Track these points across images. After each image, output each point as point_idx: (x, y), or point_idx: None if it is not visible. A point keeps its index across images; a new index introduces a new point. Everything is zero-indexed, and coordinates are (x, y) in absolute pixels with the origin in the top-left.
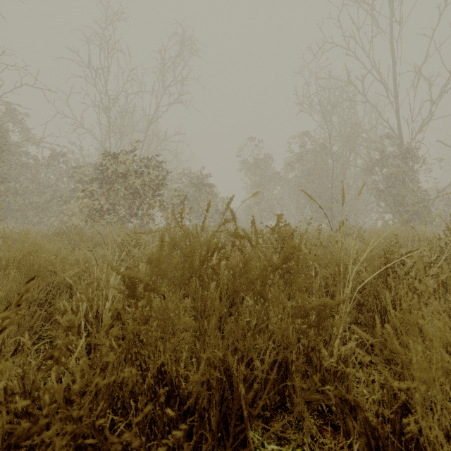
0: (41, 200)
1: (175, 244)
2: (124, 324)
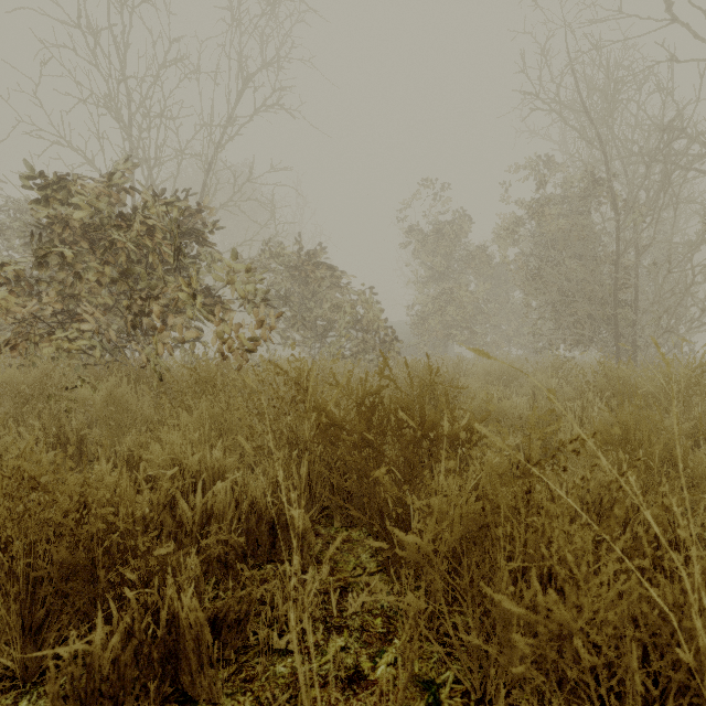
0: None
1: None
2: None
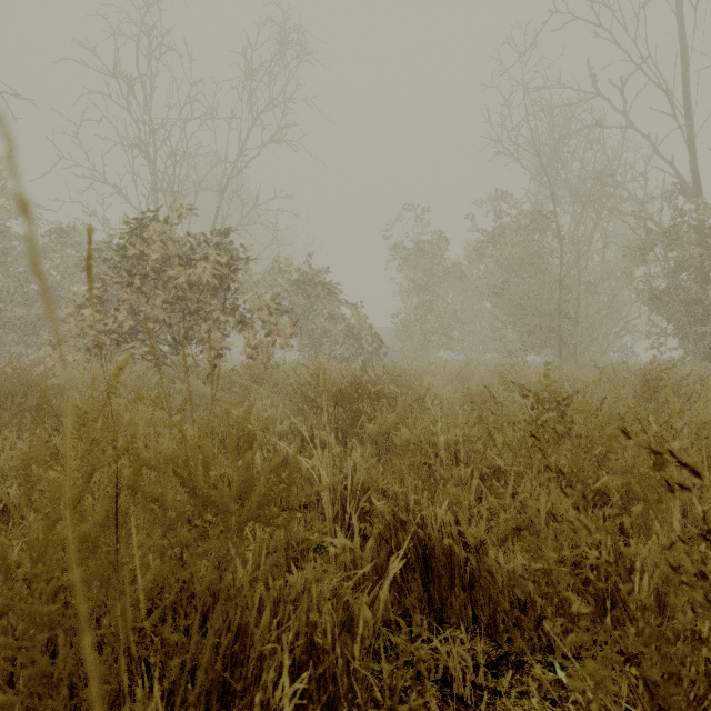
0: (30, 314)
1: None
2: None
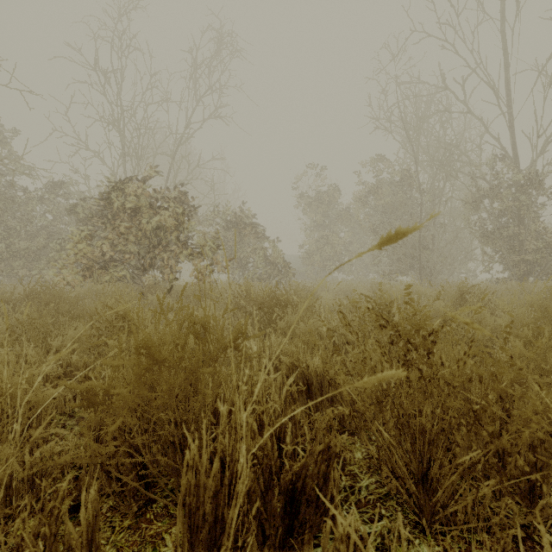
0: (31, 246)
1: (153, 360)
2: None
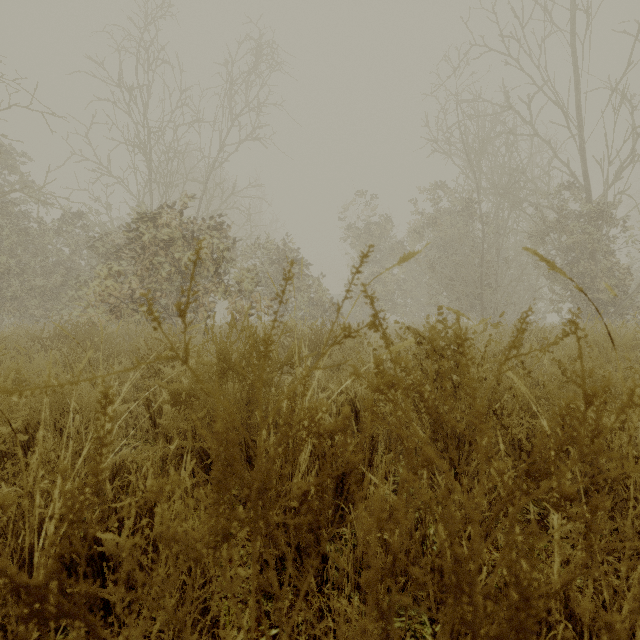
0: (48, 283)
1: (228, 366)
2: (103, 555)
